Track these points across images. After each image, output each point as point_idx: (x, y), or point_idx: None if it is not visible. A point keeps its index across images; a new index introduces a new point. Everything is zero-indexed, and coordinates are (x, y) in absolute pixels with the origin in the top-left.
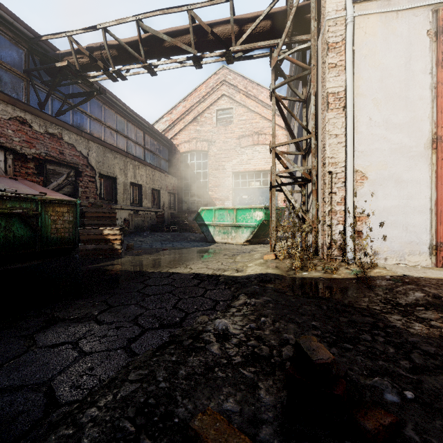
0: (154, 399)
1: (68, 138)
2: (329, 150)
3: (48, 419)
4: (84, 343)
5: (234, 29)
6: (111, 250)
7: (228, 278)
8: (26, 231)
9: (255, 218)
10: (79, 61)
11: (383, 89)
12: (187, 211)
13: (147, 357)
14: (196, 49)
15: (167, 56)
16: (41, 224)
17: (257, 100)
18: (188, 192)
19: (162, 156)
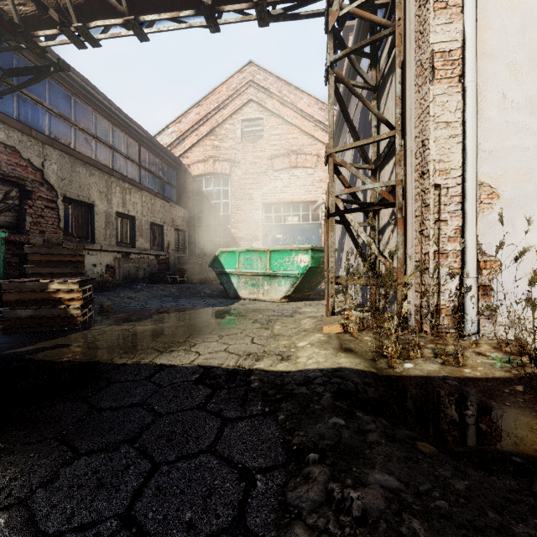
0: None
1: (6, 136)
2: (434, 148)
3: None
4: None
5: None
6: (64, 317)
7: (266, 379)
8: None
9: (297, 264)
10: (20, 10)
11: (525, 47)
12: (202, 255)
13: None
14: None
15: (164, 10)
16: None
17: (296, 109)
18: (203, 229)
19: (166, 180)
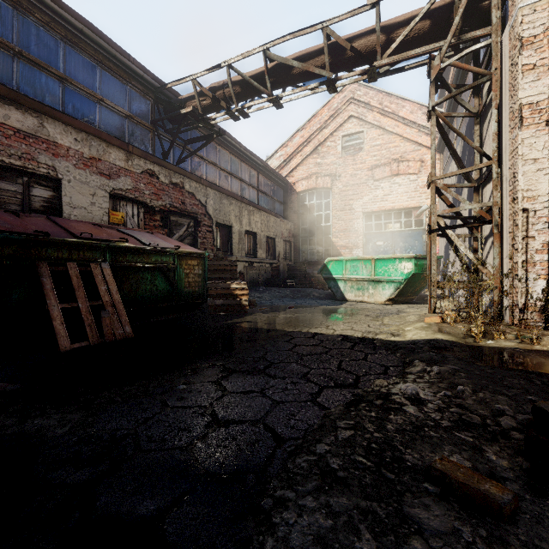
0: (376, 444)
1: (189, 186)
2: (522, 180)
3: (282, 448)
4: (270, 393)
5: (379, 39)
6: (239, 306)
7: (385, 342)
8: (166, 285)
9: (400, 270)
10: (201, 104)
11: None
12: (306, 262)
13: (343, 411)
14: (330, 71)
15: (294, 84)
16: (177, 278)
17: (397, 118)
18: (306, 239)
19: (276, 198)
